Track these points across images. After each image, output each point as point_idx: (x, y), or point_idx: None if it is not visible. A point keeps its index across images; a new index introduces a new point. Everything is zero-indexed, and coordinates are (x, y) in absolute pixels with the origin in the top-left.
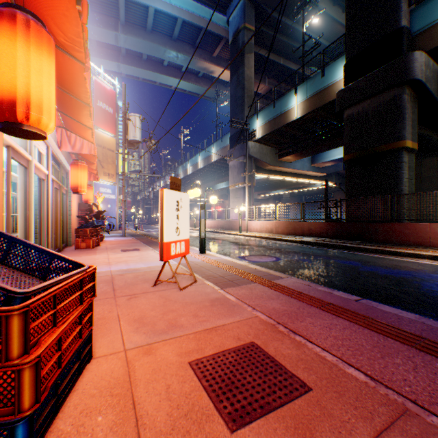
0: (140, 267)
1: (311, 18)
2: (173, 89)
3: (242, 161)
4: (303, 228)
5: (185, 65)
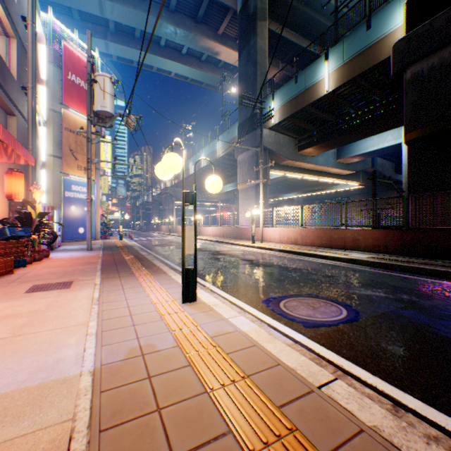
0: None
1: None
2: (173, 76)
3: (254, 154)
4: (345, 238)
5: (186, 44)
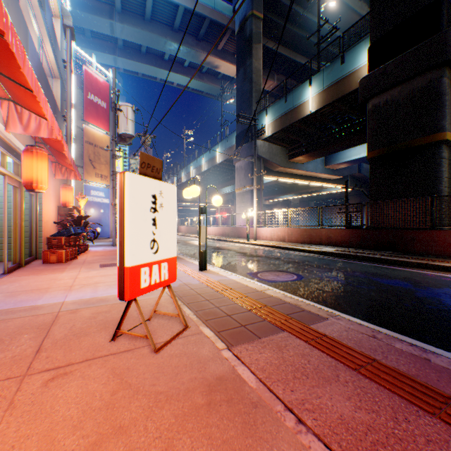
0: (110, 296)
1: (325, 5)
2: (175, 86)
3: (250, 162)
4: (321, 236)
5: (188, 59)
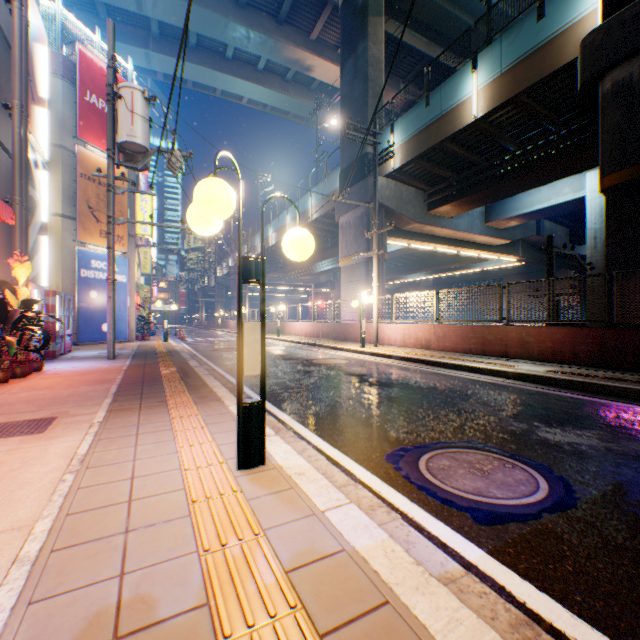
0: None
1: None
2: (245, 104)
3: (364, 214)
4: (506, 340)
5: (263, 54)
